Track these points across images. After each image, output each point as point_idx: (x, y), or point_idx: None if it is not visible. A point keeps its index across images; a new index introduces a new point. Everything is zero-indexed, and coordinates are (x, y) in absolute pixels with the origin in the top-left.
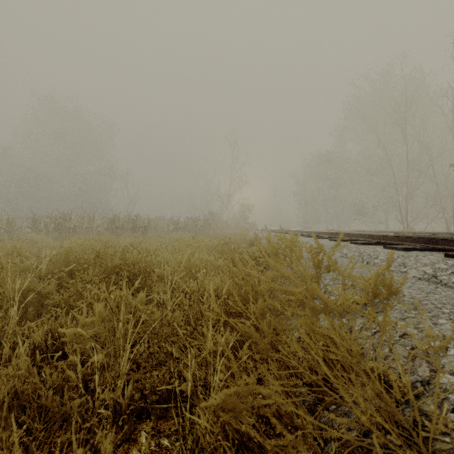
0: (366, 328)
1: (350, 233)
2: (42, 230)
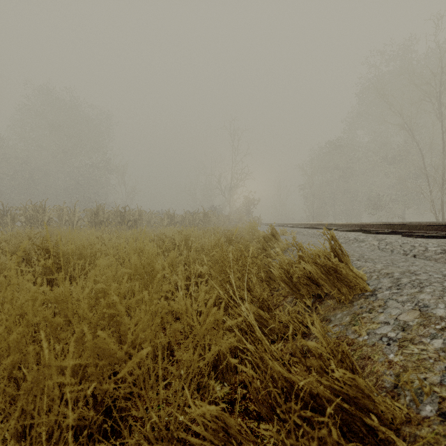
0: None
1: (444, 224)
2: (8, 223)
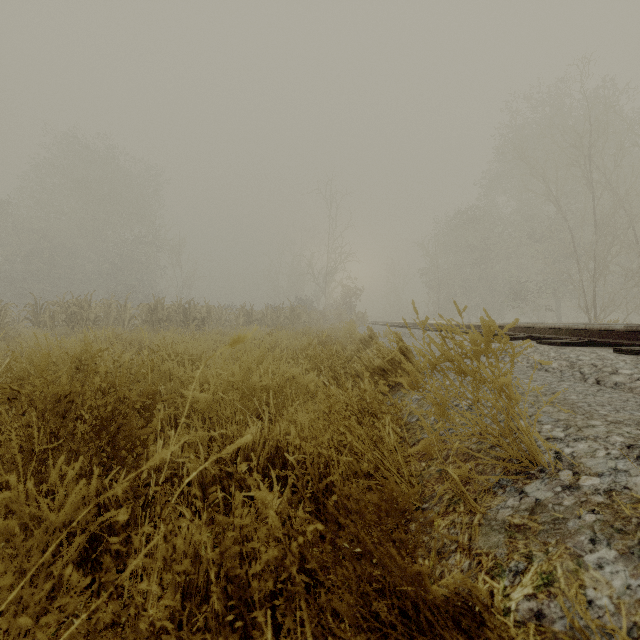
0: None
1: (529, 327)
2: (47, 323)
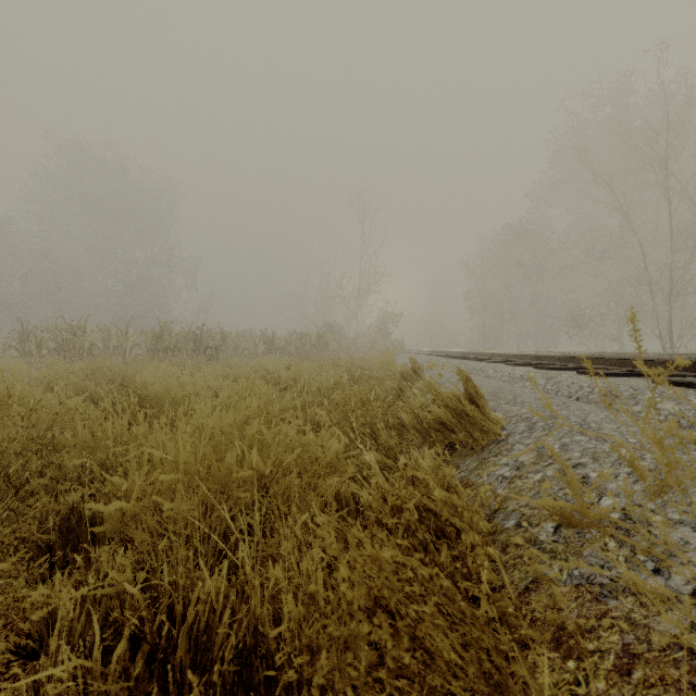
0: None
1: (629, 359)
2: (33, 352)
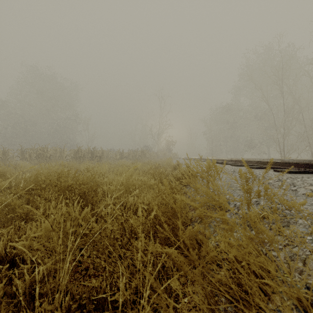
0: (276, 241)
1: (246, 160)
2: (27, 158)
